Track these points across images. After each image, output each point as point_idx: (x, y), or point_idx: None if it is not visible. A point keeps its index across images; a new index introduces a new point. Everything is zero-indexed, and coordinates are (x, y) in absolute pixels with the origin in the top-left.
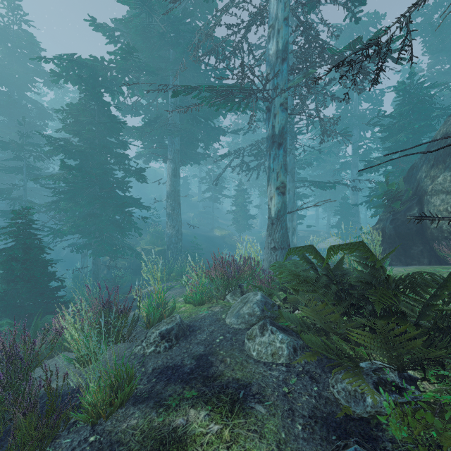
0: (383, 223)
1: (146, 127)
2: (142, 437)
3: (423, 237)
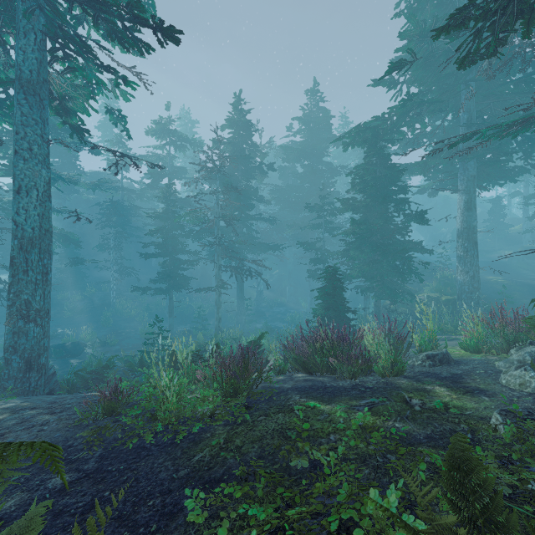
0: None
1: (430, 160)
2: (407, 385)
3: None
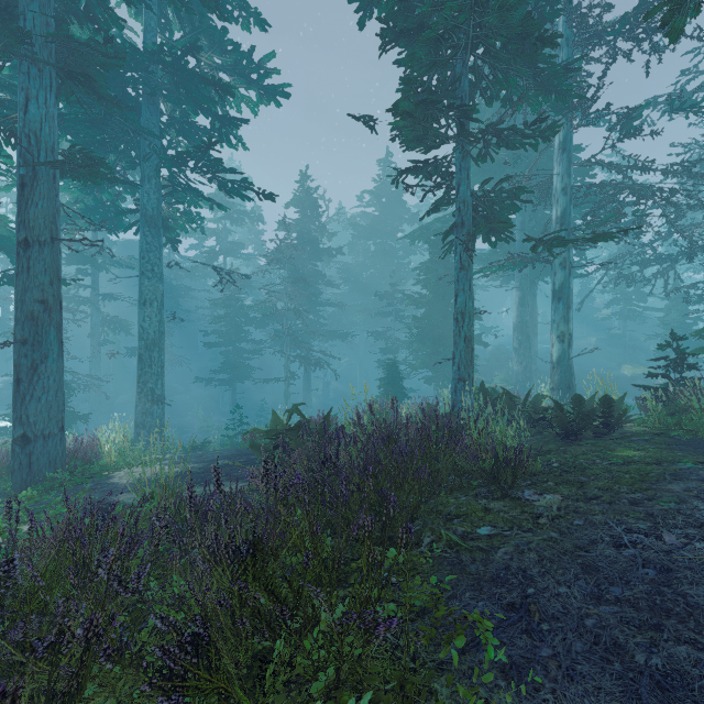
0: None
1: (491, 256)
2: None
3: None
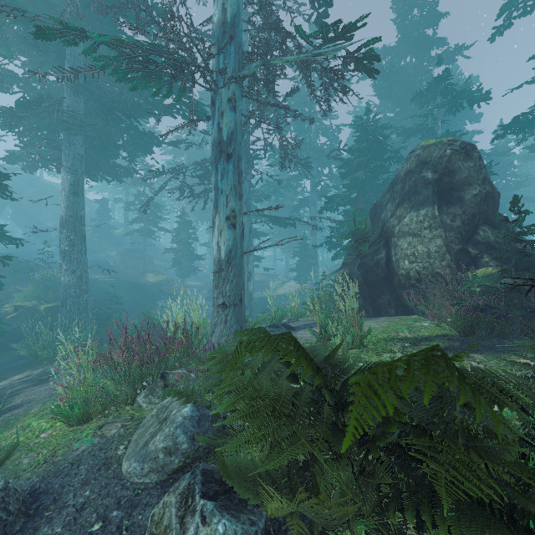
0: (350, 267)
1: (21, 111)
2: None
3: (390, 285)
